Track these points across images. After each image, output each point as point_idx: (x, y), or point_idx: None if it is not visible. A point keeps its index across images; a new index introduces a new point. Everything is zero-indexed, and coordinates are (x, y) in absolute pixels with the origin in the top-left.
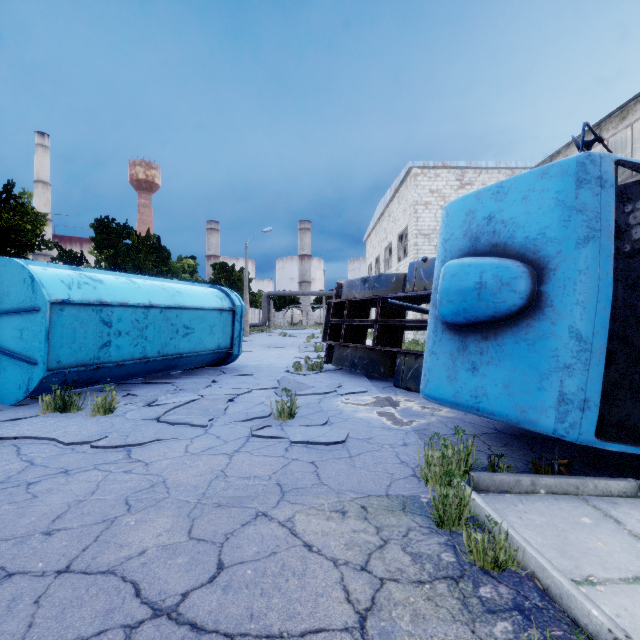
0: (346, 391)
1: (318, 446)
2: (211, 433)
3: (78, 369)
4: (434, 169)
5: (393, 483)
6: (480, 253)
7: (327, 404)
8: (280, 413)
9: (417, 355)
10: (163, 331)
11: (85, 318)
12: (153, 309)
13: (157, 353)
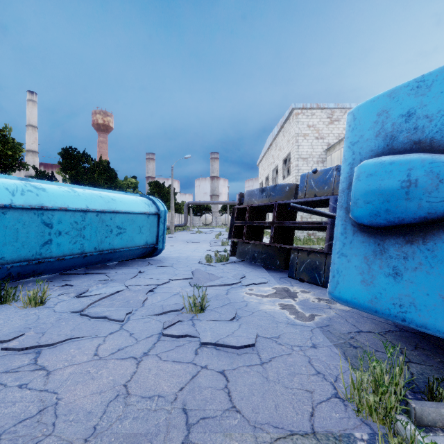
0: (249, 282)
1: (228, 348)
2: (125, 329)
3: (20, 264)
4: (311, 109)
5: (316, 410)
6: (398, 152)
7: (234, 295)
8: (192, 307)
9: (309, 251)
10: (99, 231)
11: (27, 220)
12: (90, 213)
13: (94, 249)
